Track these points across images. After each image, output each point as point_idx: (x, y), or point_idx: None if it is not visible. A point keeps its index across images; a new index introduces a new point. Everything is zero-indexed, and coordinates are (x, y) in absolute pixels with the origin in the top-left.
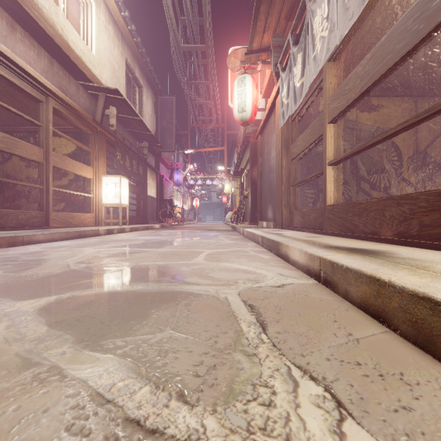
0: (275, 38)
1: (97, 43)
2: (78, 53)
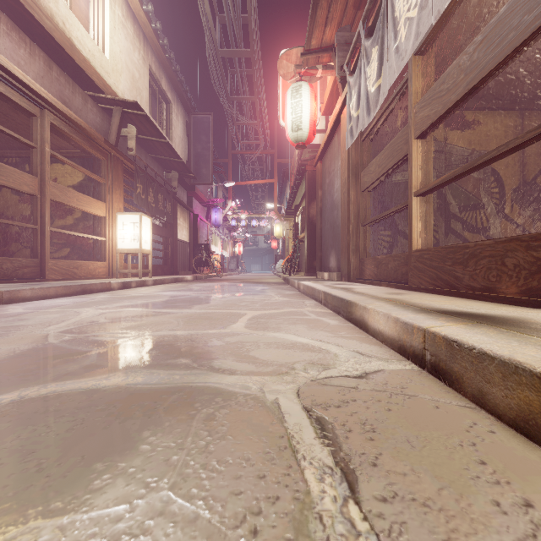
0: (341, 32)
1: (111, 43)
2: (85, 55)
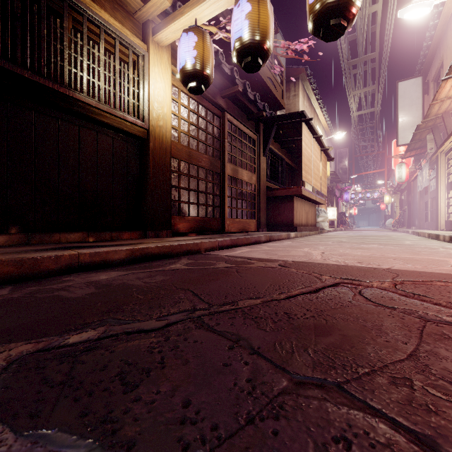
0: (416, 156)
1: None
2: None
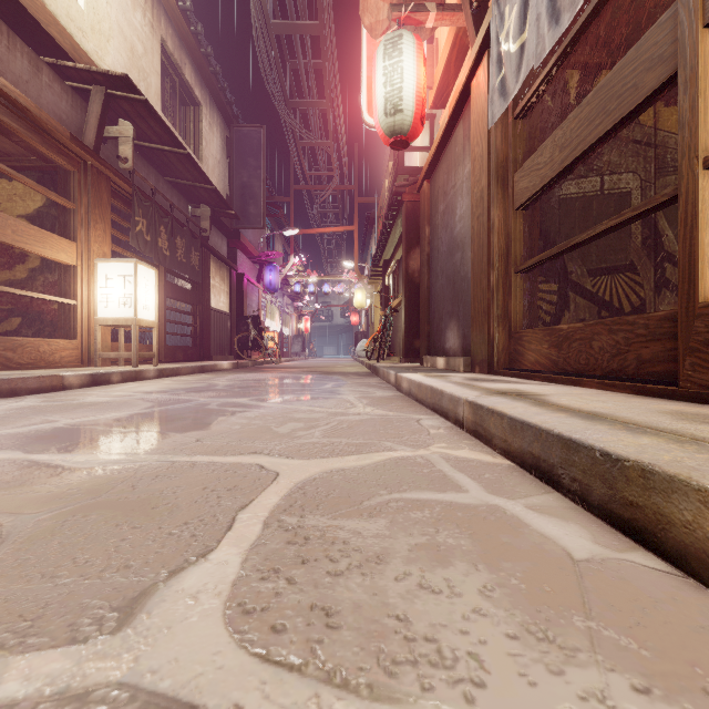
0: None
1: None
2: None
